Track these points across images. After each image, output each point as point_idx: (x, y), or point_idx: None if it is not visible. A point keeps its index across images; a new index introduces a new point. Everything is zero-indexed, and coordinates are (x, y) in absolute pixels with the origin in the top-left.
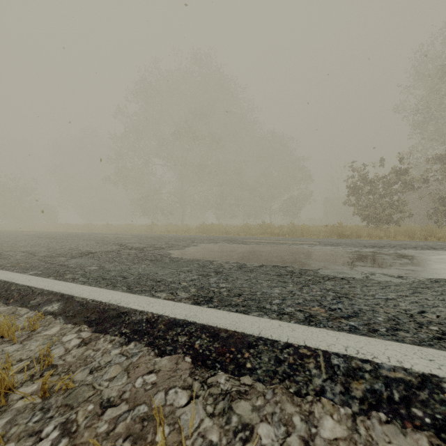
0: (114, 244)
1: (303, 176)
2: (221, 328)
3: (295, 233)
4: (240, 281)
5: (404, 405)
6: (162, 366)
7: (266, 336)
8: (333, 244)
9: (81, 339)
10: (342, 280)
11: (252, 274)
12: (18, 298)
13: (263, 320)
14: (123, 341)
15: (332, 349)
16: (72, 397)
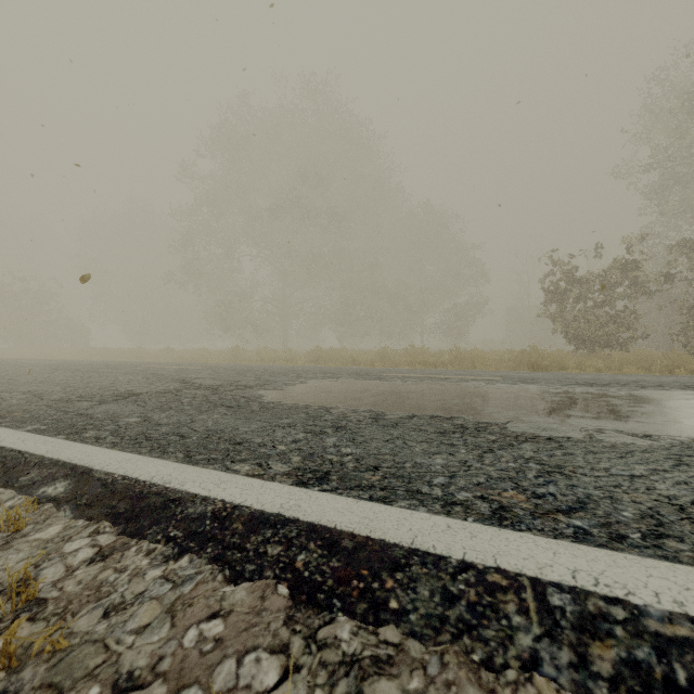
0: (173, 380)
1: (473, 274)
2: (344, 531)
3: (462, 362)
4: (377, 444)
5: None
6: (236, 604)
7: (425, 548)
8: (526, 380)
9: (96, 547)
10: (549, 442)
11: (396, 432)
12: (0, 472)
13: (418, 517)
14: (170, 552)
15: (547, 575)
16: (63, 669)
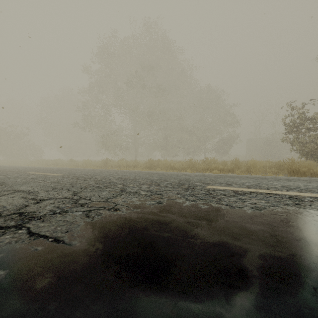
0: None
1: (232, 121)
2: None
3: (240, 168)
4: None
5: None
6: None
7: None
8: None
9: None
10: None
11: None
12: None
13: None
14: None
15: None
16: None
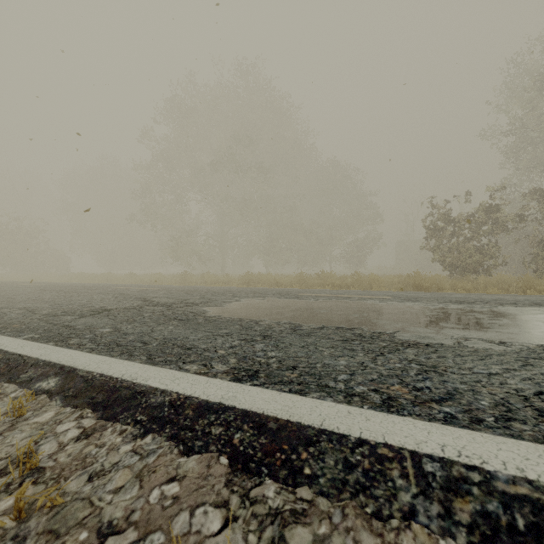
0: (136, 298)
1: (370, 215)
2: (270, 416)
3: (362, 284)
4: (295, 349)
5: (533, 538)
6: (188, 471)
7: (331, 429)
8: (410, 299)
9: (81, 428)
10: (427, 347)
11: (310, 339)
12: (5, 371)
13: (326, 405)
14: (138, 432)
15: (422, 449)
16: (59, 519)
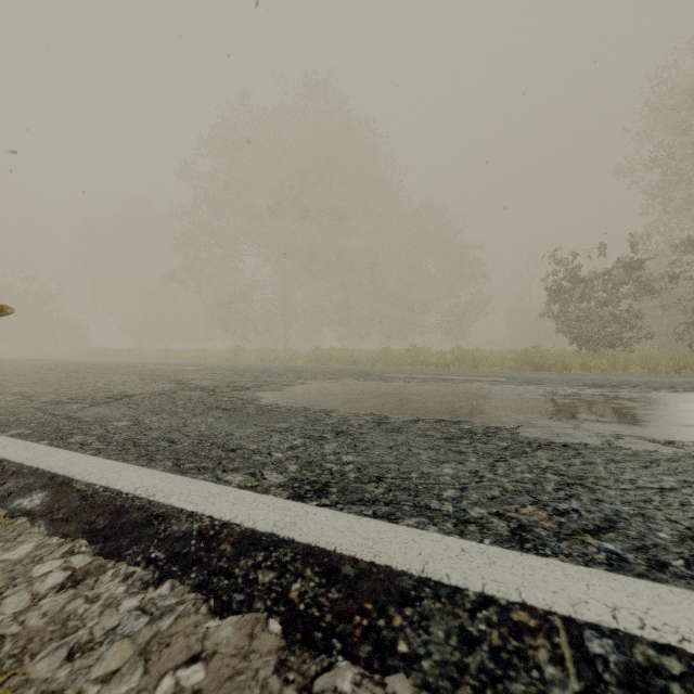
0: (169, 381)
1: (474, 273)
2: (345, 555)
3: (464, 362)
4: (380, 451)
5: None
6: (220, 644)
7: (437, 578)
8: (532, 381)
9: (68, 571)
10: (565, 449)
11: (400, 437)
12: None
13: (428, 538)
14: (150, 577)
15: (582, 614)
16: None
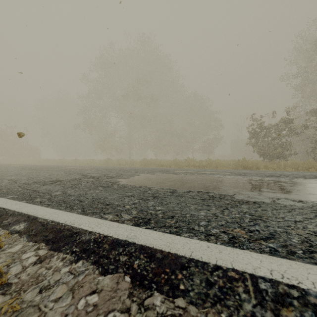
0: (78, 174)
1: (216, 125)
2: (157, 249)
3: (211, 165)
4: (173, 205)
5: None
6: (104, 286)
7: (197, 258)
8: (241, 174)
9: (37, 256)
10: (254, 204)
11: (182, 199)
12: None
13: (193, 242)
14: (73, 259)
15: (258, 273)
16: None
